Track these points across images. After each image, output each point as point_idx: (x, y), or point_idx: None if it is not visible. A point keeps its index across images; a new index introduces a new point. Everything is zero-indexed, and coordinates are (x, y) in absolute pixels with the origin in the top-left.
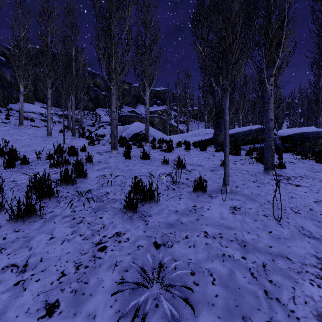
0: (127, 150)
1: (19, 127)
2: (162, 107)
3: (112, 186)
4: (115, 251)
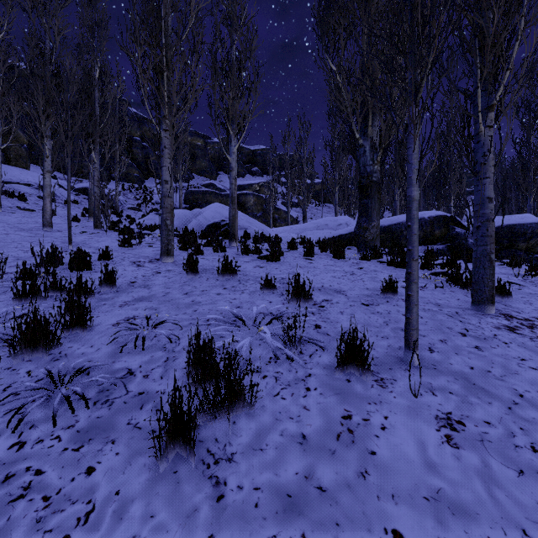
0: (190, 259)
1: None
2: (261, 178)
3: (146, 352)
4: None
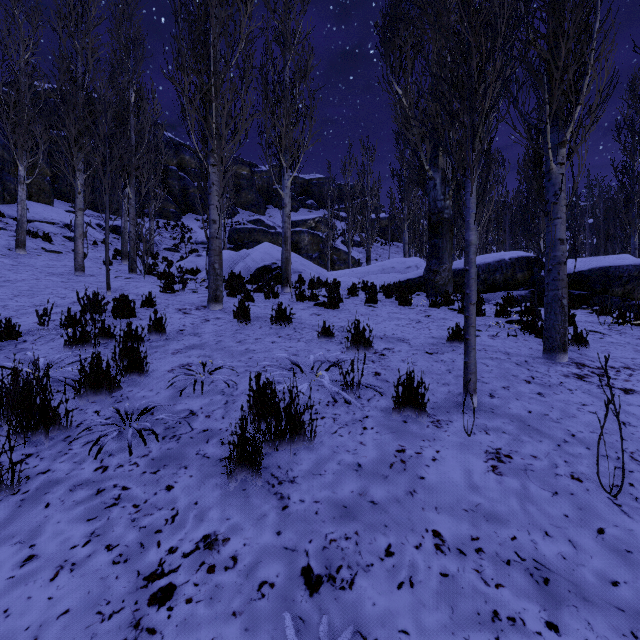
0: (242, 306)
1: (18, 252)
2: (317, 213)
3: (205, 396)
4: (198, 605)
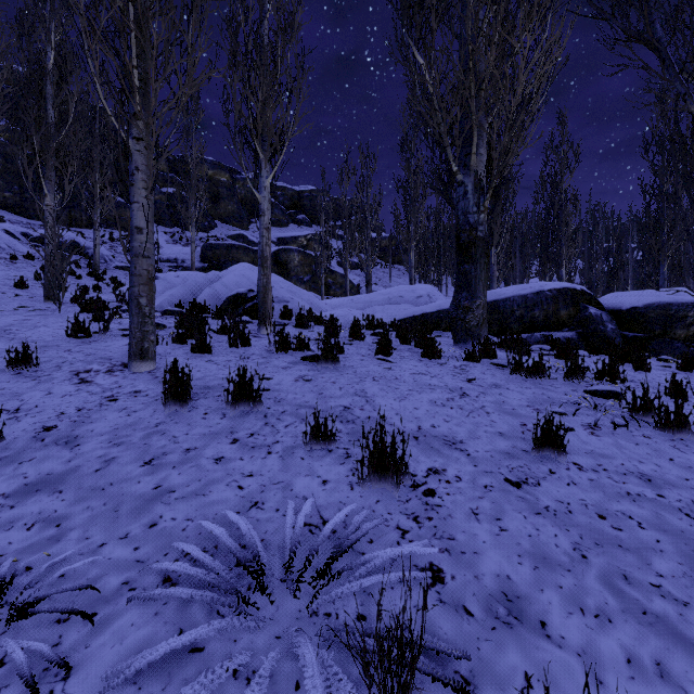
0: (172, 376)
1: None
2: (310, 229)
3: None
4: None
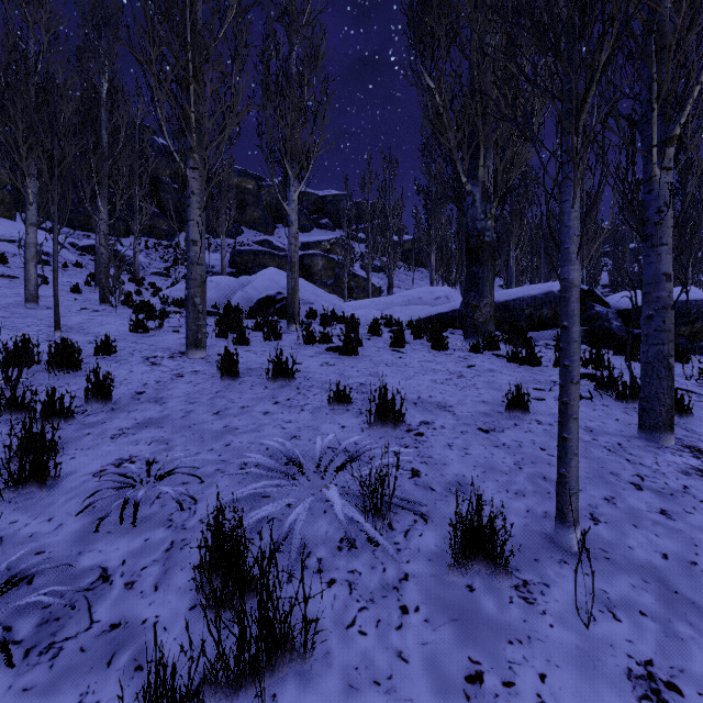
0: (226, 357)
1: None
2: (333, 234)
3: (139, 530)
4: None
